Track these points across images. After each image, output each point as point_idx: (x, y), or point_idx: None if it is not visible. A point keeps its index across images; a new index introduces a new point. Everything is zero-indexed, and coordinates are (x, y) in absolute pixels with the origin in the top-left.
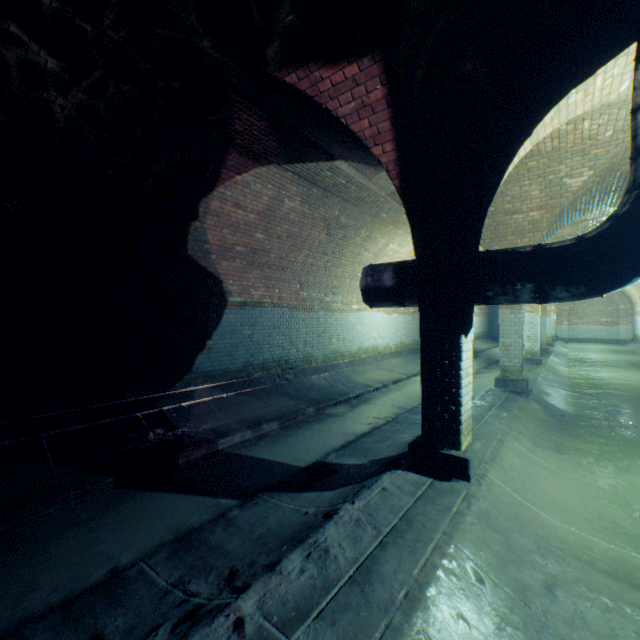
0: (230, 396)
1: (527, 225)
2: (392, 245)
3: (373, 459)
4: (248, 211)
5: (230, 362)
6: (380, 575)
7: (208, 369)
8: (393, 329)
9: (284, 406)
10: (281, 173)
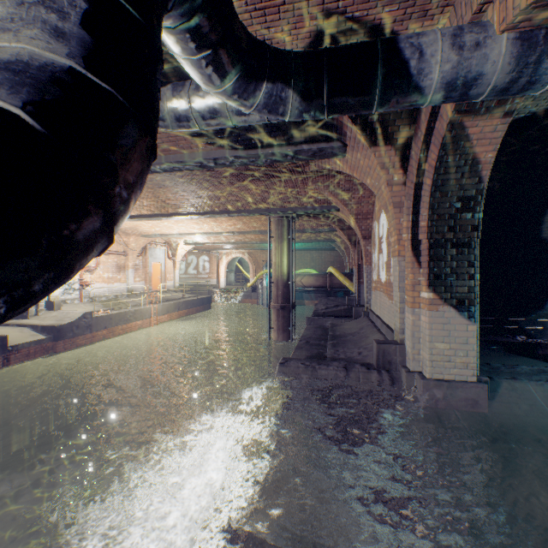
0: None
1: None
2: None
3: None
4: None
5: None
6: None
7: None
8: None
9: None
10: None
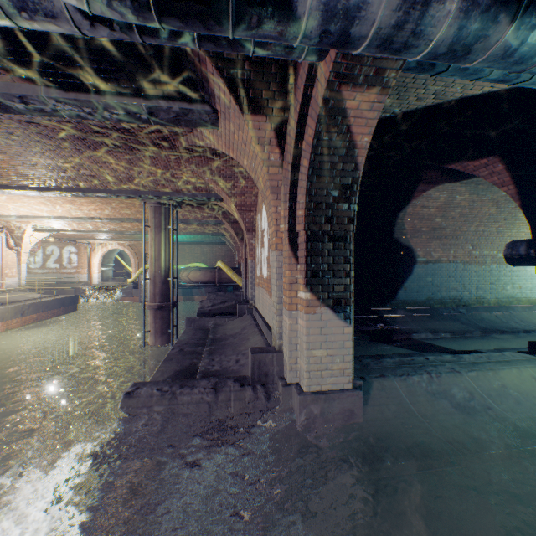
0: (417, 316)
1: None
2: None
3: None
4: (429, 208)
5: (417, 296)
6: (482, 364)
7: (404, 299)
8: None
9: (455, 327)
10: (451, 185)
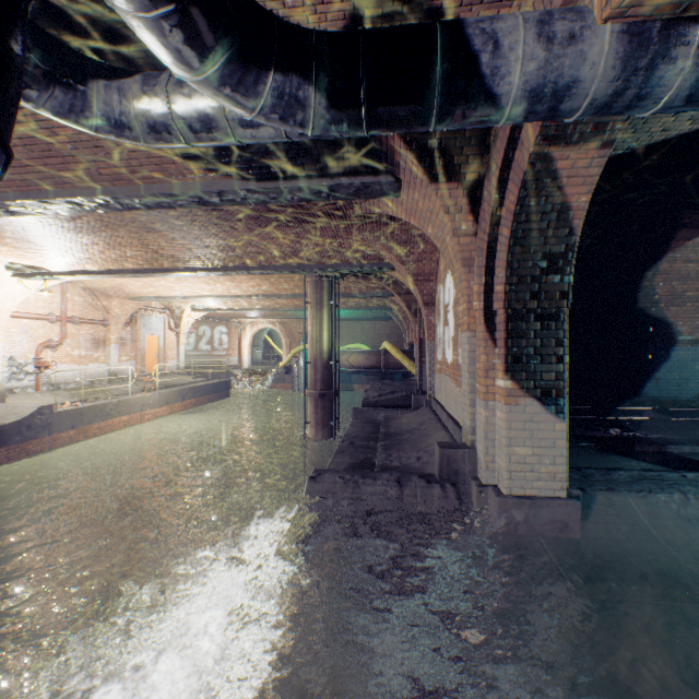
0: (678, 420)
1: None
2: None
3: None
4: (698, 262)
5: (678, 392)
6: None
7: (654, 395)
8: None
9: None
10: None
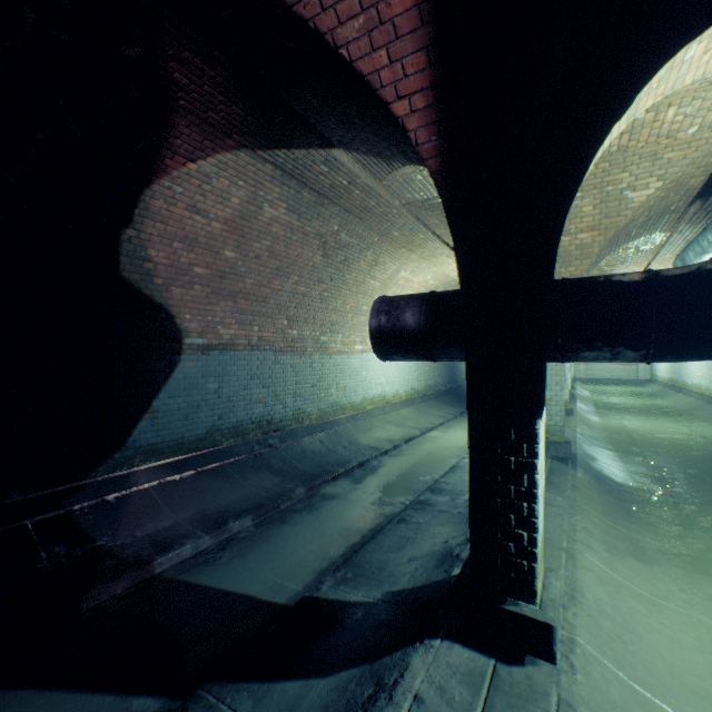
0: (185, 478)
1: (574, 250)
2: (404, 272)
3: (389, 591)
4: (211, 218)
5: (187, 428)
6: None
7: (152, 441)
8: (403, 373)
9: (264, 487)
10: (256, 164)
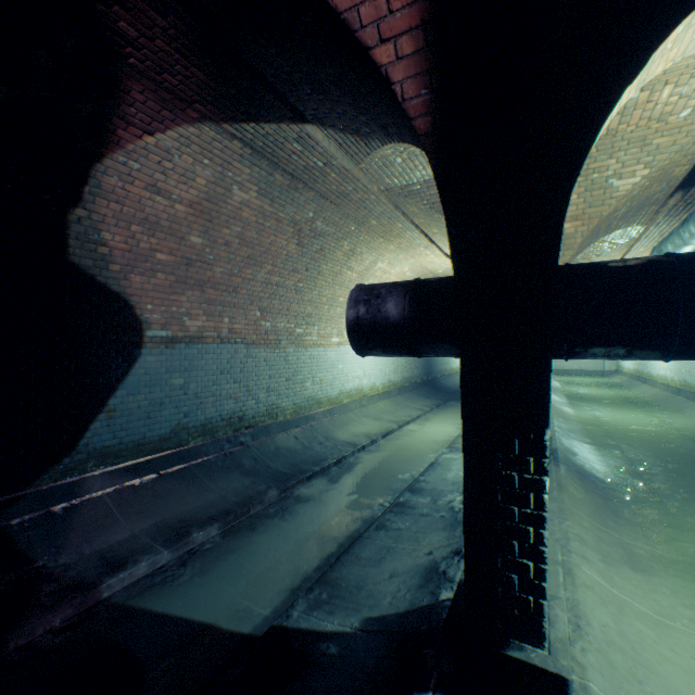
0: (146, 482)
1: None
2: (381, 263)
3: (369, 617)
4: (173, 199)
5: (149, 428)
6: None
7: (108, 443)
8: (380, 365)
9: (233, 490)
10: (223, 141)
